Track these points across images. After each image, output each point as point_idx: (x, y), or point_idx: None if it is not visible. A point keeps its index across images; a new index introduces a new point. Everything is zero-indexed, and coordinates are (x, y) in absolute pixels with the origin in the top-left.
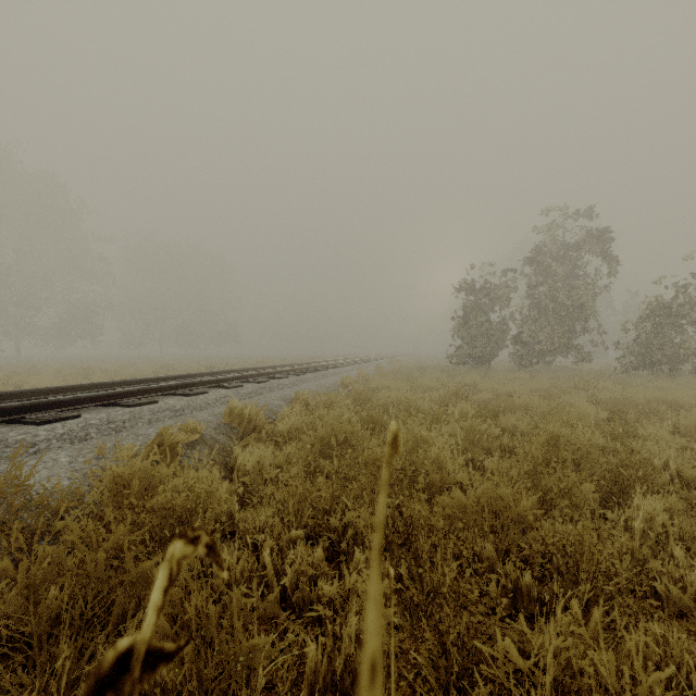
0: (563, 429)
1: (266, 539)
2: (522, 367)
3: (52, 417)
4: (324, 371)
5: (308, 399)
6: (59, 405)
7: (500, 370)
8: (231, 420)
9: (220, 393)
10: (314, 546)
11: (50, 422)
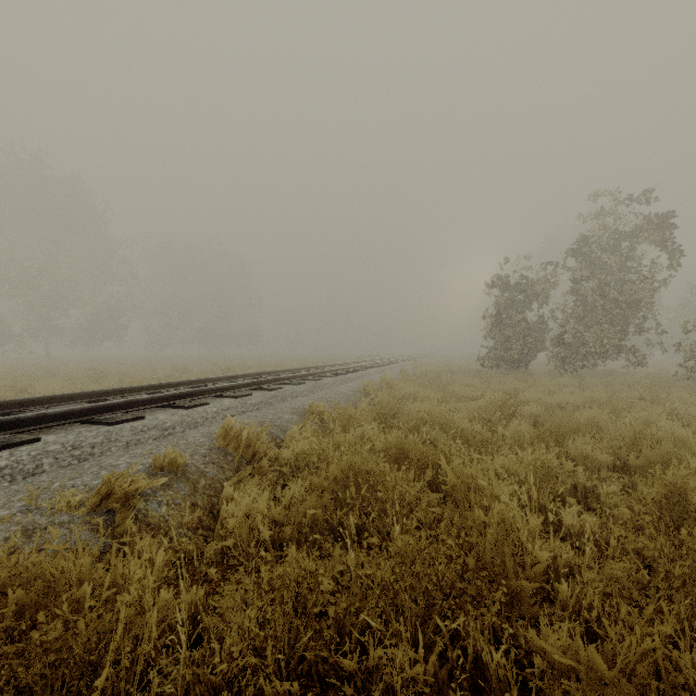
0: (690, 477)
1: None
2: (564, 371)
3: (1, 441)
4: (344, 375)
5: (323, 412)
6: (18, 424)
7: (540, 374)
8: (226, 443)
9: (223, 404)
10: None
11: None
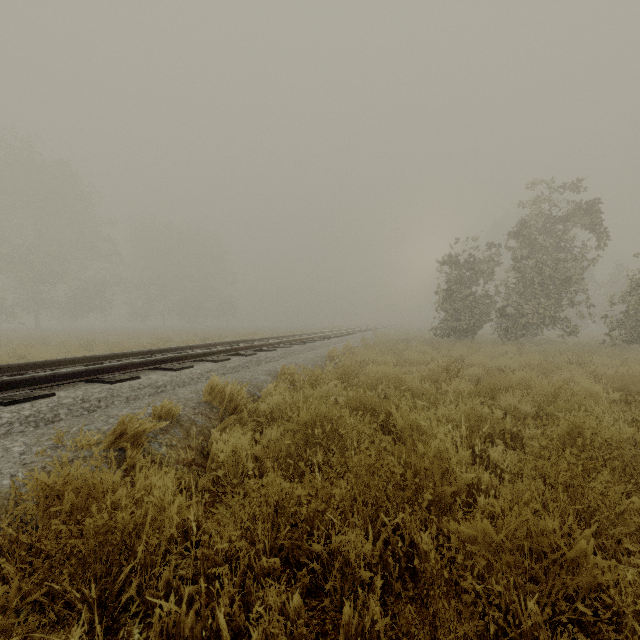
0: (587, 419)
1: (225, 585)
2: (507, 339)
3: (23, 395)
4: (311, 343)
5: (294, 374)
6: (34, 382)
7: (485, 342)
8: (211, 398)
9: (206, 367)
10: (291, 583)
11: (19, 402)
